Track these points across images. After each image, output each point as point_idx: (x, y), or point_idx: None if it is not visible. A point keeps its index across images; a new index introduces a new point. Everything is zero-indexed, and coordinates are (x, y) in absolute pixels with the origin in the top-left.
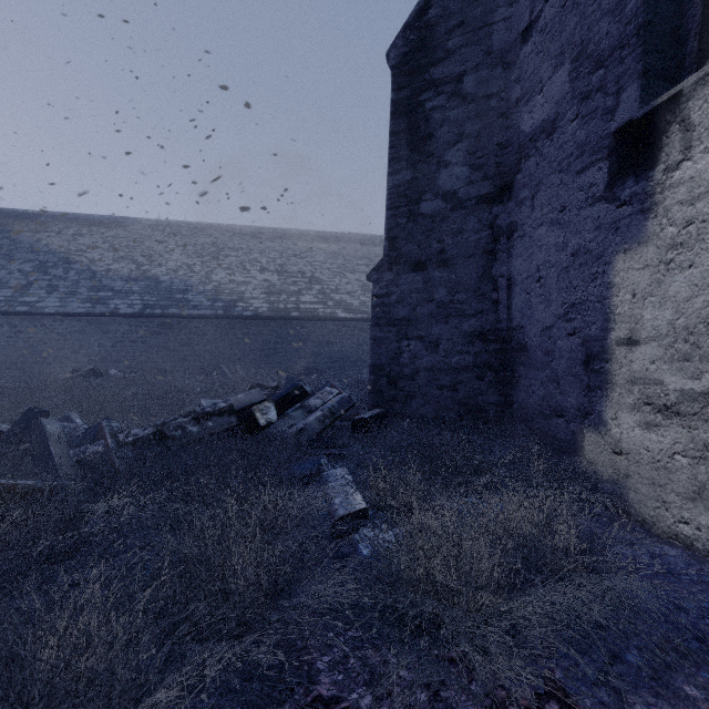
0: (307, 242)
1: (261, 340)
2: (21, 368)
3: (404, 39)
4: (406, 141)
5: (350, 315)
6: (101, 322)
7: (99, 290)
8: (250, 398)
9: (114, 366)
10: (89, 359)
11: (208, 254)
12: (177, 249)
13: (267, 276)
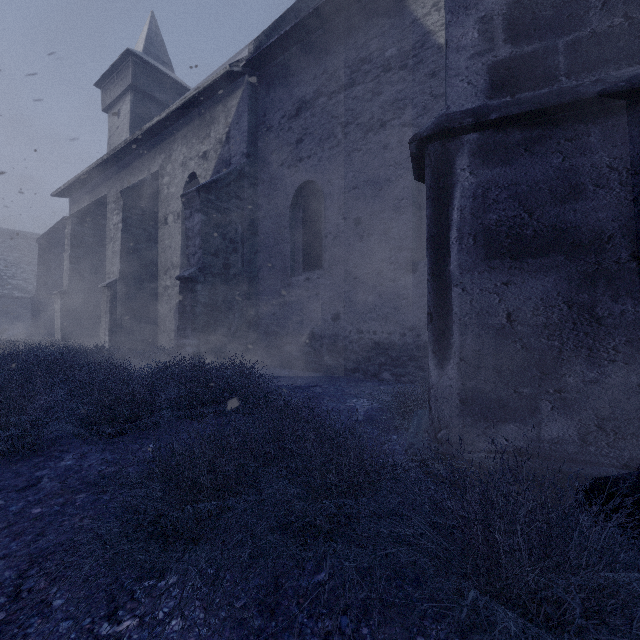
0: None
1: None
2: None
3: (43, 238)
4: (43, 265)
5: (26, 295)
6: None
7: None
8: None
9: None
10: None
11: None
12: None
13: None
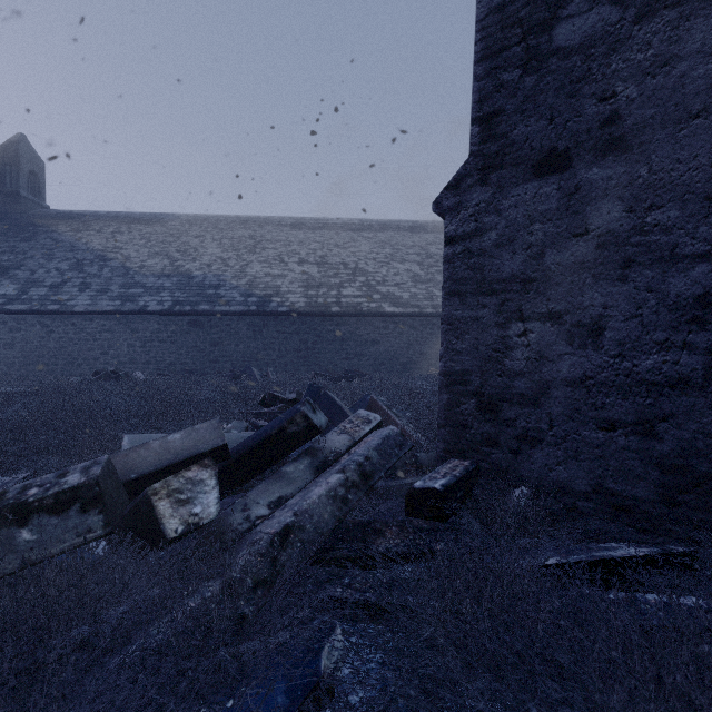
0: (351, 231)
1: (298, 339)
2: (52, 369)
3: None
4: None
5: (399, 309)
6: (130, 321)
7: (130, 287)
8: (193, 442)
9: (143, 367)
10: (118, 360)
11: (245, 247)
12: (213, 243)
13: (306, 268)
